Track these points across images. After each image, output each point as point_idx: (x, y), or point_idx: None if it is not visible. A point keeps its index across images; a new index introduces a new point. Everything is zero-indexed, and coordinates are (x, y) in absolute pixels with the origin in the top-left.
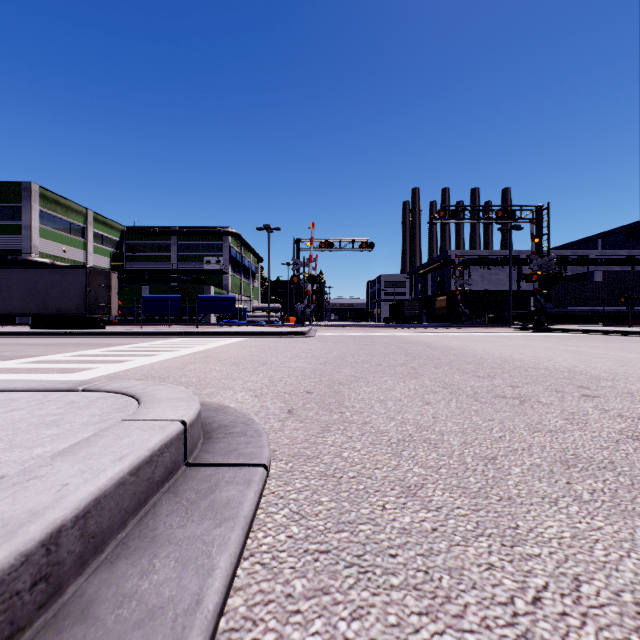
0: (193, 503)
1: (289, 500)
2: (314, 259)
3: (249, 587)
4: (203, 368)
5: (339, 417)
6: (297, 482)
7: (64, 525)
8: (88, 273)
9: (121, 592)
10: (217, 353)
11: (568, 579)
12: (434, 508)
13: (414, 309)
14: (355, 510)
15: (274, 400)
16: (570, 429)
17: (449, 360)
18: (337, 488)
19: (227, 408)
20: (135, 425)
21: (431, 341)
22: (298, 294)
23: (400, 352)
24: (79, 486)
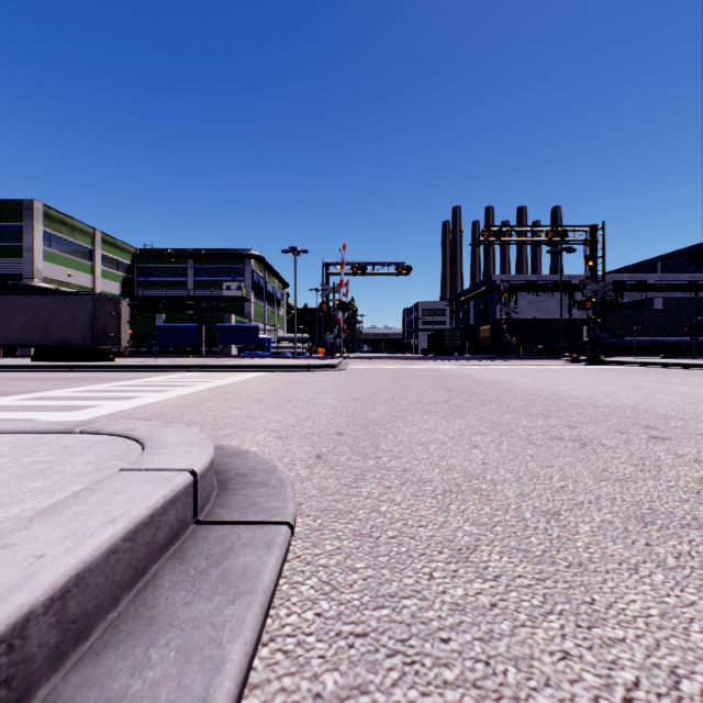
0: (202, 572)
1: (318, 566)
2: (345, 284)
3: (268, 684)
4: (221, 405)
5: (375, 463)
6: (327, 543)
7: (33, 611)
8: (95, 300)
9: (105, 696)
10: (237, 388)
11: (663, 673)
12: (491, 577)
13: (455, 339)
14: (397, 579)
15: (300, 443)
16: (642, 477)
17: (496, 396)
18: (375, 551)
19: (246, 453)
20: (135, 476)
21: (475, 375)
22: (327, 323)
23: (441, 387)
24: (57, 558)
